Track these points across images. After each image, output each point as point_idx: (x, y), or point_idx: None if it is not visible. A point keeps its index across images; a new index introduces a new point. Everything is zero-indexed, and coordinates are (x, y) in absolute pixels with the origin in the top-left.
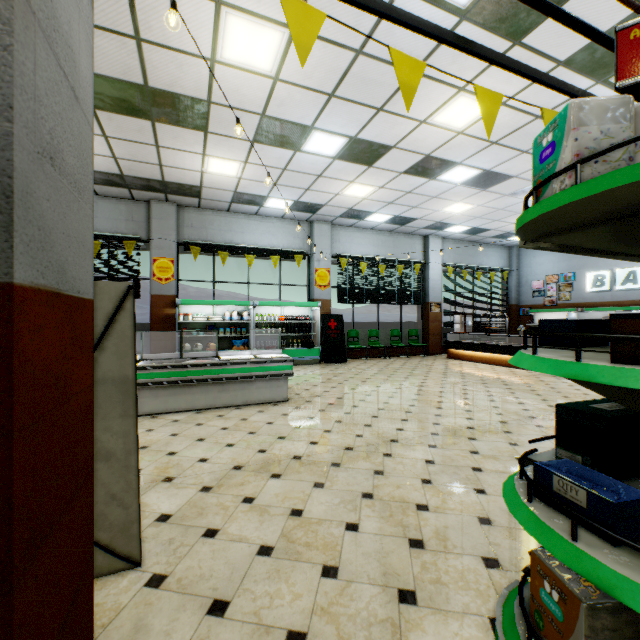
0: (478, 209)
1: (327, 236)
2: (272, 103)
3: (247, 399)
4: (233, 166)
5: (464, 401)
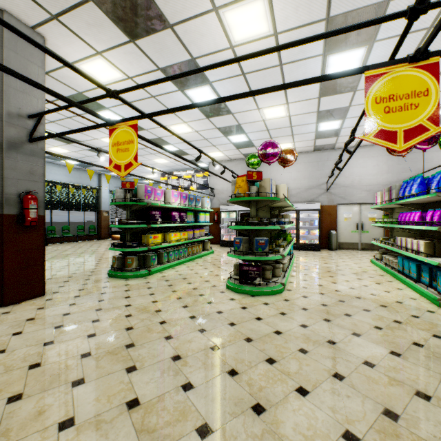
0: None
1: None
2: None
3: None
4: None
5: (114, 252)
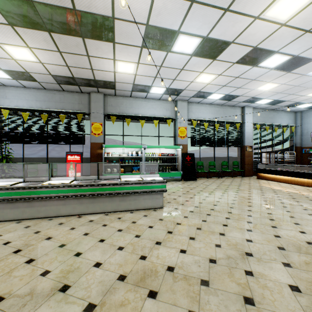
0: (281, 87)
1: (185, 108)
2: (152, 14)
3: (137, 206)
4: (131, 66)
5: (288, 214)
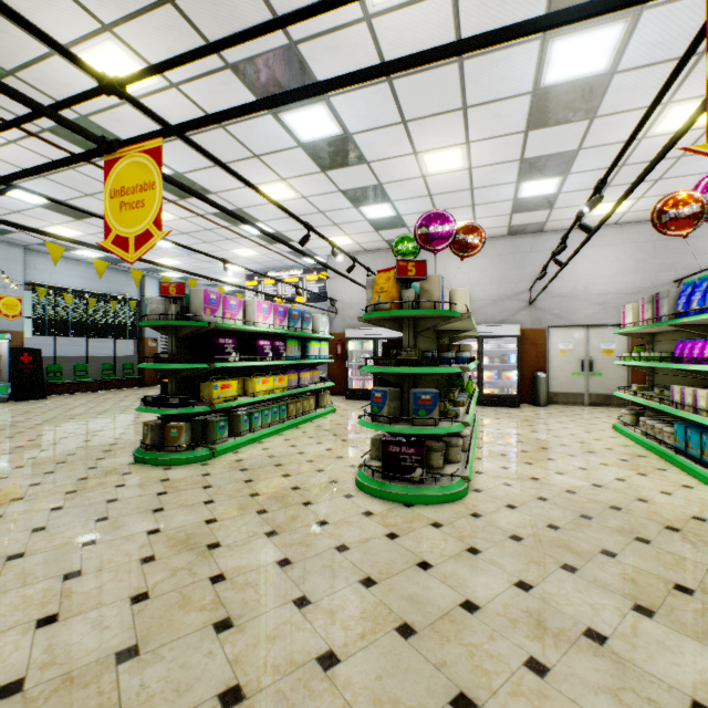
0: (186, 265)
1: (18, 261)
2: None
3: None
4: None
5: None
